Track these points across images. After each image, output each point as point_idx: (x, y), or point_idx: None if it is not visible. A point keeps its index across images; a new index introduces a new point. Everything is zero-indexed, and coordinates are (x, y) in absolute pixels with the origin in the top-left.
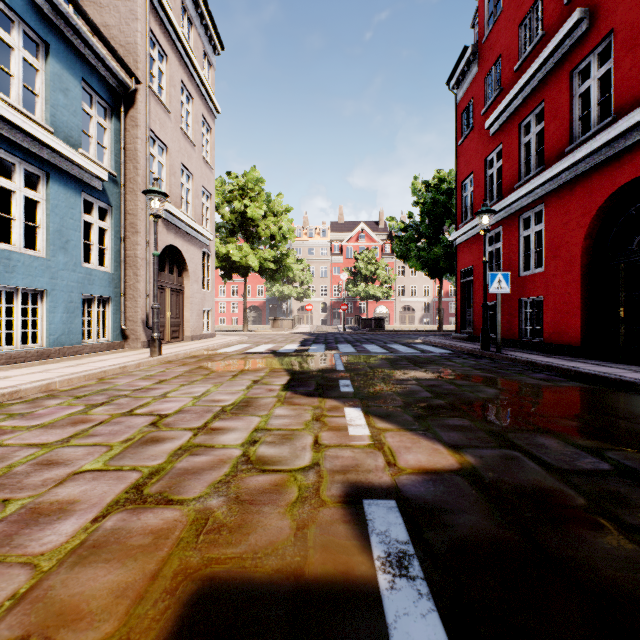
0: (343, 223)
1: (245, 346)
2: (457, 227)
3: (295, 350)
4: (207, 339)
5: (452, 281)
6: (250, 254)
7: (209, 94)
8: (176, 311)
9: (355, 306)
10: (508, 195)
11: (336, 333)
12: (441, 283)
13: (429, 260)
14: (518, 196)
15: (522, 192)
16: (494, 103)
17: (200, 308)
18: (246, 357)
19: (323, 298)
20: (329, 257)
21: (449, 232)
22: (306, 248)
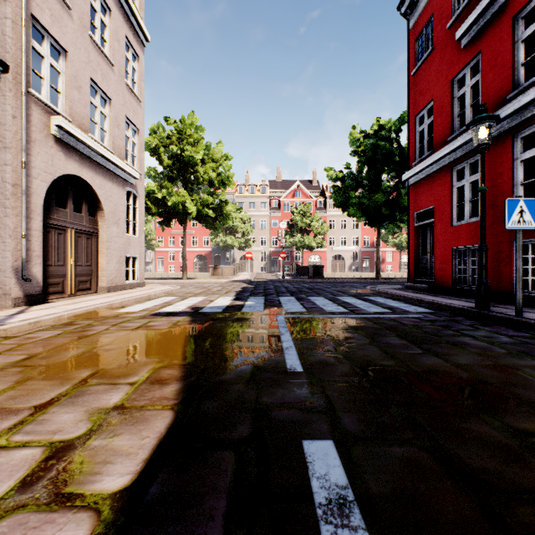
0: (281, 181)
1: (166, 300)
2: (409, 166)
3: (225, 308)
4: (130, 290)
5: (388, 230)
6: (187, 200)
7: (134, 14)
8: (86, 257)
9: (291, 255)
10: (493, 112)
11: (275, 281)
12: (379, 231)
13: (369, 207)
14: (519, 105)
15: (527, 98)
16: (468, 7)
17: (122, 254)
18: (145, 325)
19: (263, 248)
20: (268, 211)
21: (388, 180)
22: (247, 203)
